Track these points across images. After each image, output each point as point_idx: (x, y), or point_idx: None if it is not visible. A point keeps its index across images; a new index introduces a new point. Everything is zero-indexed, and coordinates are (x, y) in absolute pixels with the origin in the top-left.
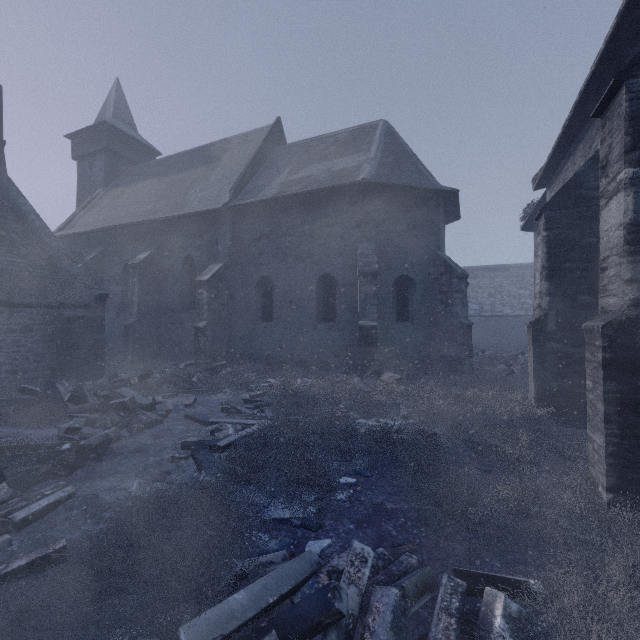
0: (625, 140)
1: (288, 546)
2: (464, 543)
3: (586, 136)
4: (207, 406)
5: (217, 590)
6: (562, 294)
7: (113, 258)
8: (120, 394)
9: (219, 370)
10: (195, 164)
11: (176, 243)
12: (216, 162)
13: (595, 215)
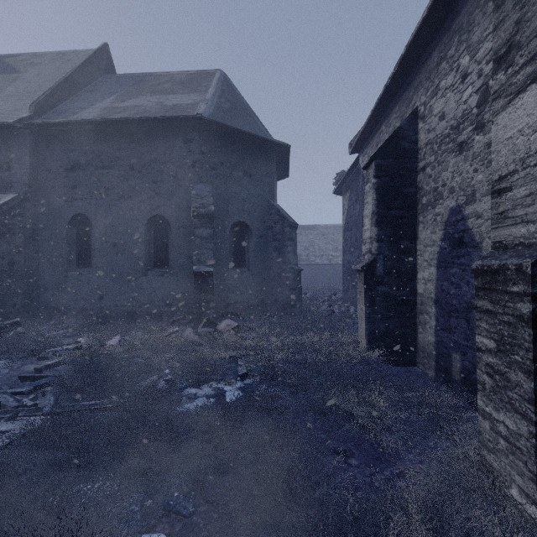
0: None
1: None
2: None
3: (402, 98)
4: None
5: None
6: (389, 239)
7: None
8: None
9: (4, 331)
10: None
11: None
12: (18, 74)
13: (414, 167)
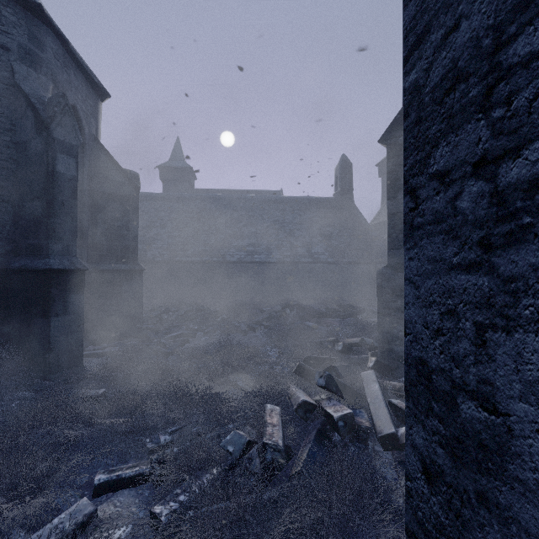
0: None
1: None
2: None
3: None
4: None
5: None
6: None
7: None
8: None
9: None
10: None
11: None
12: None
13: None
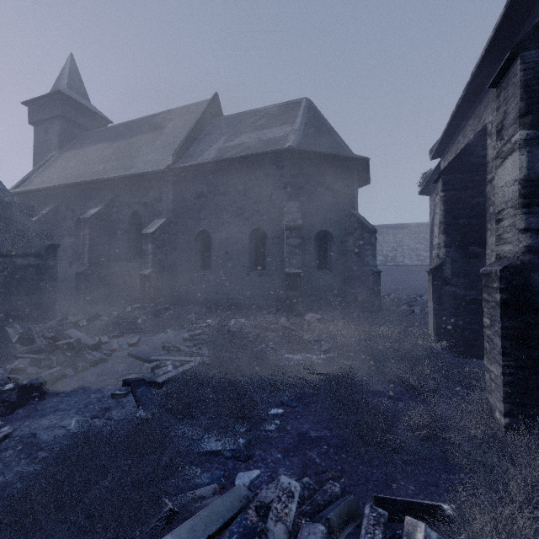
0: (520, 105)
1: (219, 479)
2: (381, 468)
3: (475, 113)
4: (150, 345)
5: (145, 532)
6: (456, 245)
7: (66, 213)
8: (68, 335)
9: (162, 312)
10: (142, 131)
11: (124, 200)
12: (161, 130)
13: (483, 179)
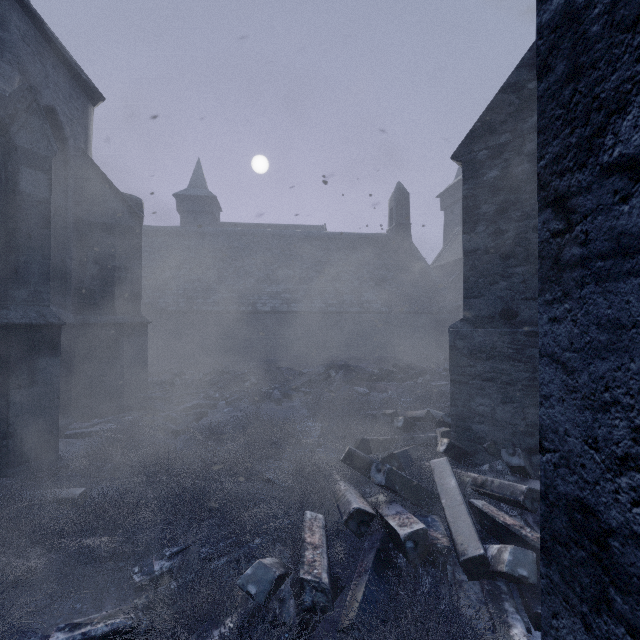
0: None
1: None
2: None
3: None
4: None
5: None
6: None
7: None
8: None
9: None
10: None
11: None
12: None
13: None
